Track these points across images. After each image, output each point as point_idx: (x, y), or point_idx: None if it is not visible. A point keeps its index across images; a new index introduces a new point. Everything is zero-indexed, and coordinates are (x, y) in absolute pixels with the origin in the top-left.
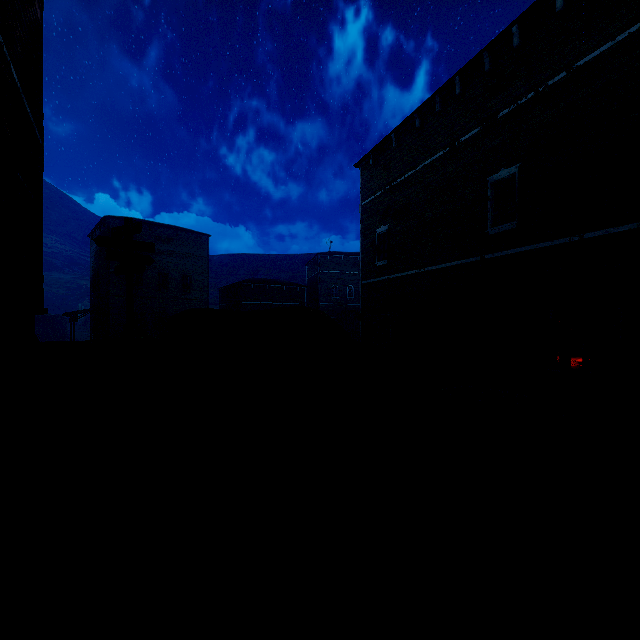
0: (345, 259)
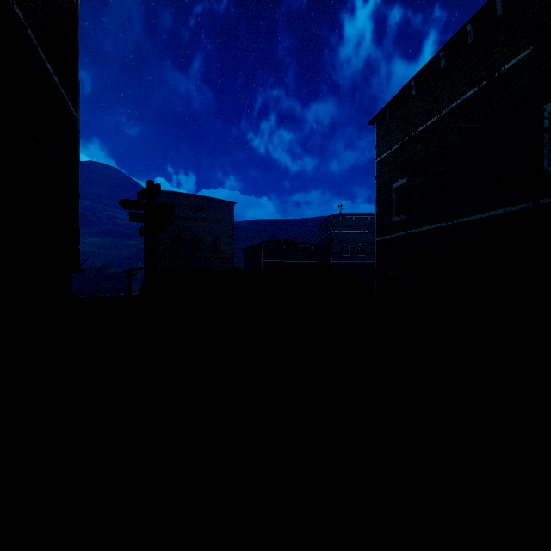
0: (356, 219)
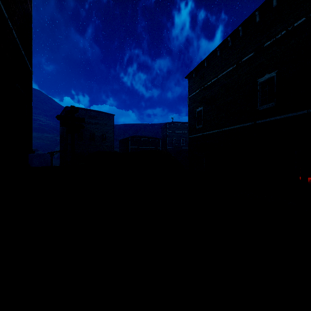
0: (180, 125)
